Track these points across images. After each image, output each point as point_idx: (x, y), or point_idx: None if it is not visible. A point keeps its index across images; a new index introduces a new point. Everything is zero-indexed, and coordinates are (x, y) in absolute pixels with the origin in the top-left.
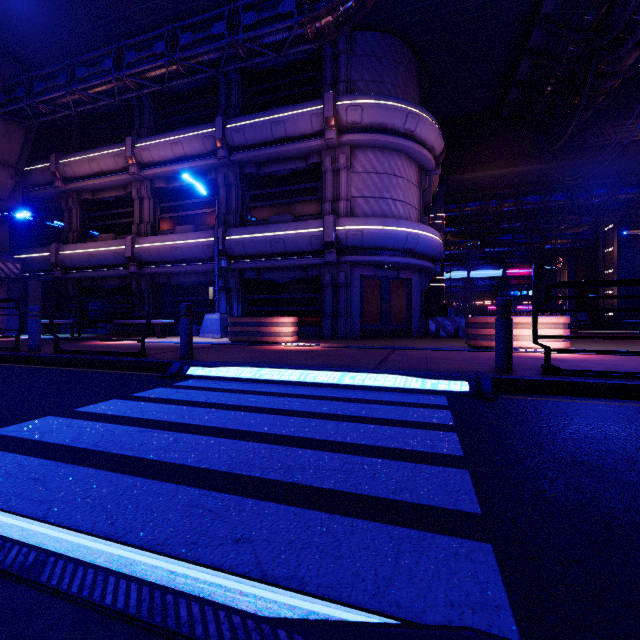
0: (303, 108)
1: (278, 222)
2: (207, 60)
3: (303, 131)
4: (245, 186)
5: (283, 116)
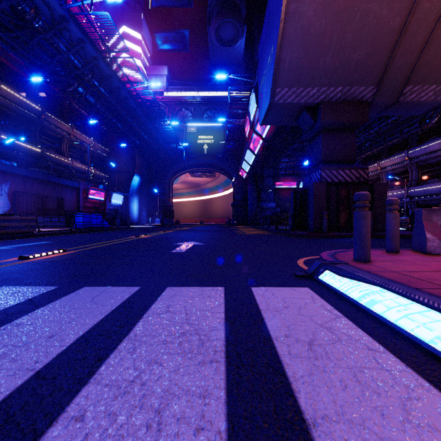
0: (435, 142)
1: (431, 182)
2: (395, 141)
3: (437, 149)
4: (419, 169)
5: (428, 146)
